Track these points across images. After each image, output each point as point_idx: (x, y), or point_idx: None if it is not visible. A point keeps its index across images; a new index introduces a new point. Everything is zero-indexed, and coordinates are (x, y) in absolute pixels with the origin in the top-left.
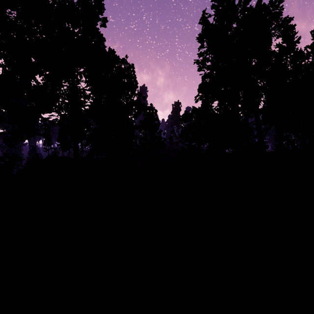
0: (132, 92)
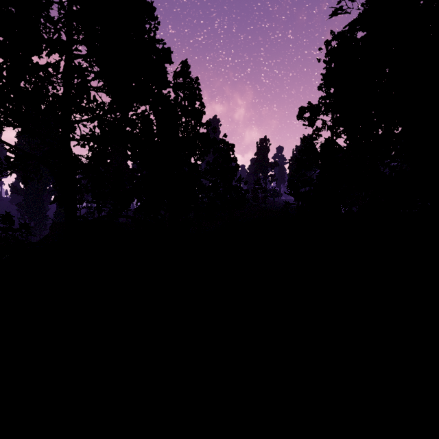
0: (197, 121)
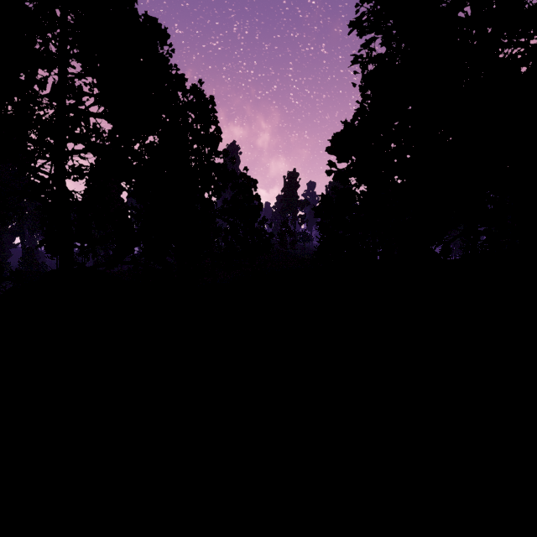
0: (212, 149)
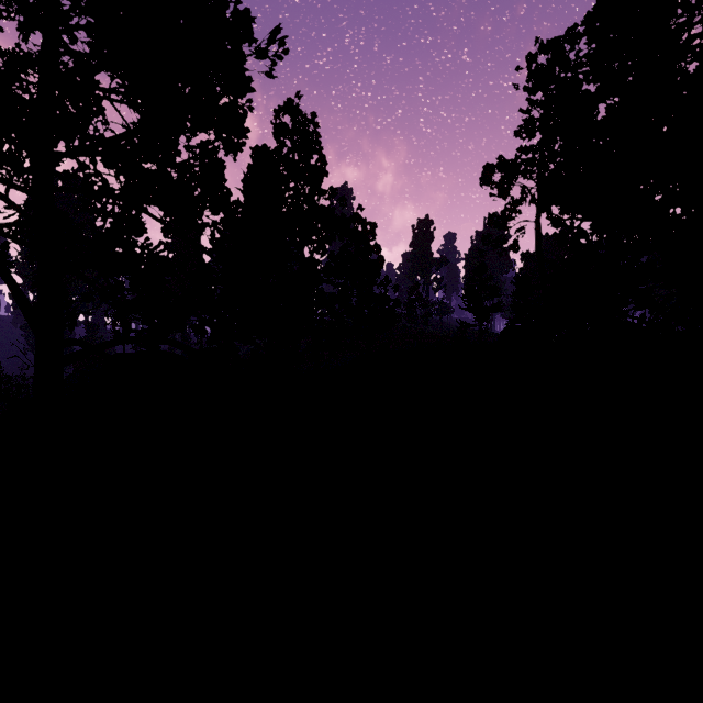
0: (314, 187)
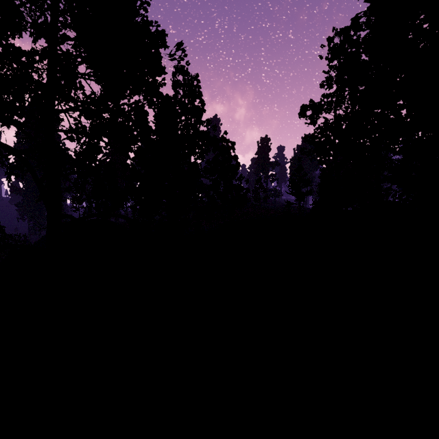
0: (197, 119)
